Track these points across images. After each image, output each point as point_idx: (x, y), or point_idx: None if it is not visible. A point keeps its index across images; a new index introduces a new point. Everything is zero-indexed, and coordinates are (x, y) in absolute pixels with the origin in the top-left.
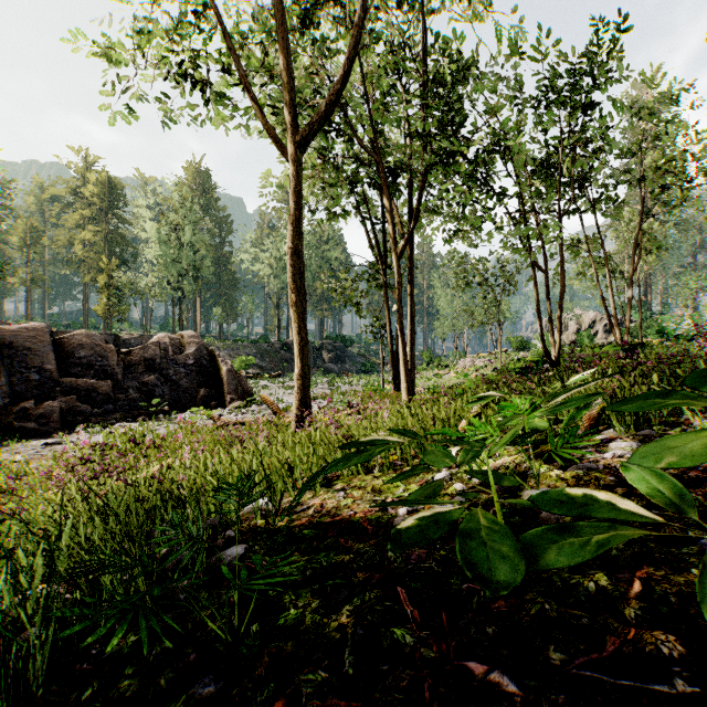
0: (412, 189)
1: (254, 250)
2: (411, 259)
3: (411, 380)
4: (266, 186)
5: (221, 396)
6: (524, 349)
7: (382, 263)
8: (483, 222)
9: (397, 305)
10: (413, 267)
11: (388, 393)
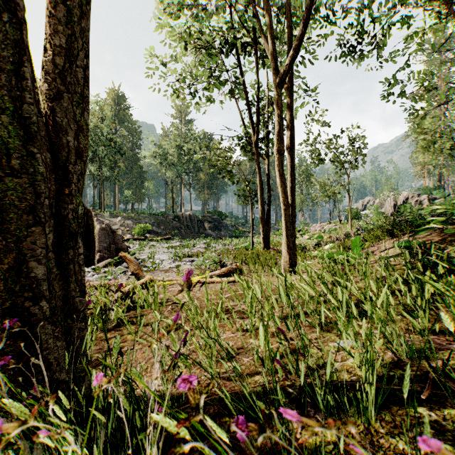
0: (290, 22)
1: (155, 149)
2: (290, 98)
3: (292, 235)
4: (149, 69)
5: (92, 253)
6: (358, 218)
7: (253, 129)
8: (394, 24)
9: (276, 144)
10: (292, 108)
11: (259, 251)
